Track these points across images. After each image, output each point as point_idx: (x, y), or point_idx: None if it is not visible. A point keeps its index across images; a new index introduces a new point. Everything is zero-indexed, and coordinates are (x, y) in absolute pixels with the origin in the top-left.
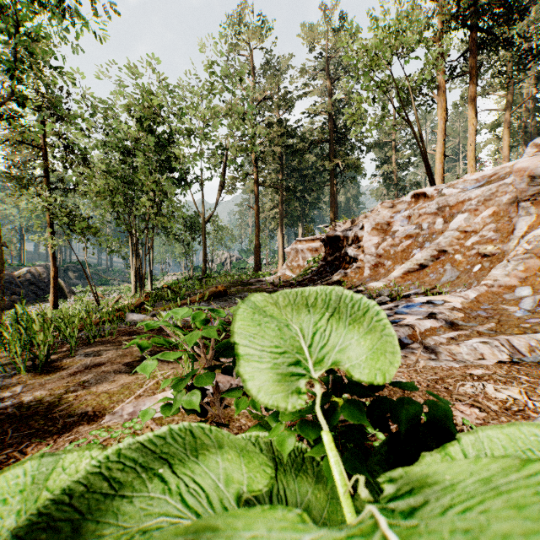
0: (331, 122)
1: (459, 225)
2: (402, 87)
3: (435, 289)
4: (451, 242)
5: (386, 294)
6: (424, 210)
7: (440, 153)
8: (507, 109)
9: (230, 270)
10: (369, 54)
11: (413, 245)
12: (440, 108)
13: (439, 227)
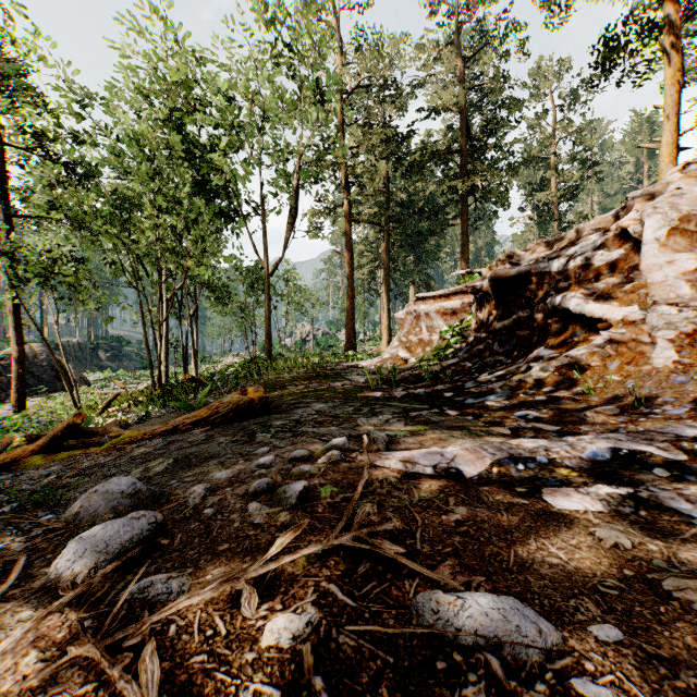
0: (463, 123)
1: None
2: None
3: None
4: None
5: None
6: None
7: (668, 143)
8: None
9: (313, 349)
10: None
11: None
12: (670, 65)
13: None
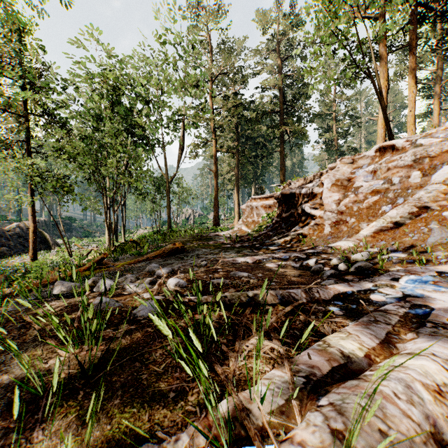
0: (280, 95)
1: (446, 178)
2: (361, 41)
3: (425, 253)
4: (435, 197)
5: (364, 258)
6: (395, 163)
7: (382, 118)
8: (437, 82)
9: (193, 224)
10: (331, 2)
11: (381, 201)
12: (382, 78)
13: (415, 181)
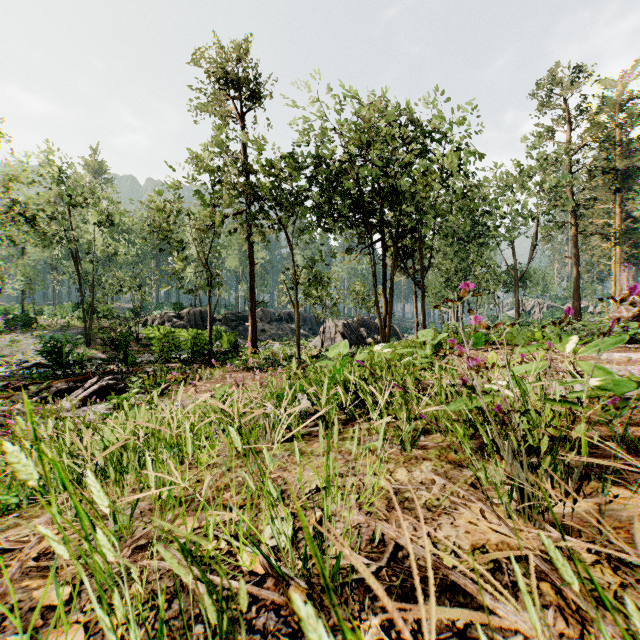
0: None
1: None
2: None
3: None
4: None
5: None
6: None
7: None
8: None
9: (540, 320)
10: None
11: None
12: None
13: None
